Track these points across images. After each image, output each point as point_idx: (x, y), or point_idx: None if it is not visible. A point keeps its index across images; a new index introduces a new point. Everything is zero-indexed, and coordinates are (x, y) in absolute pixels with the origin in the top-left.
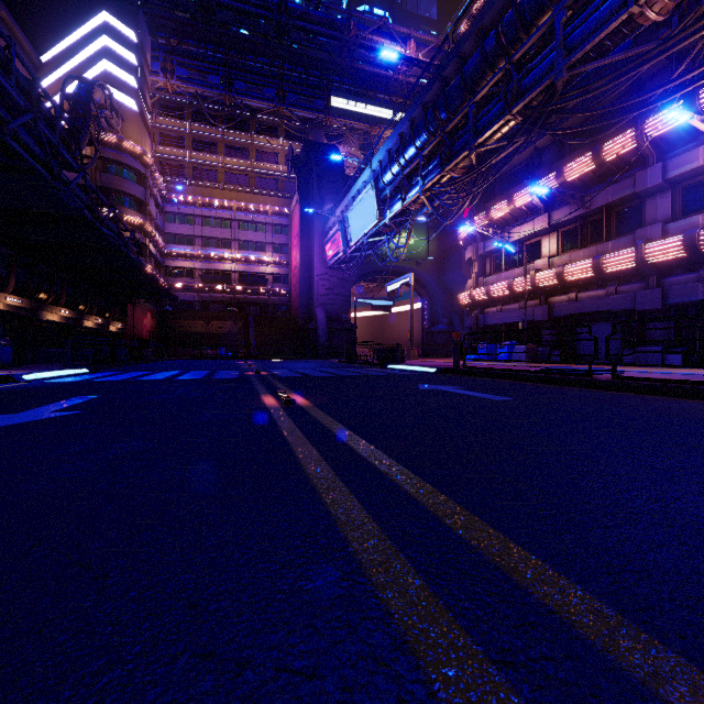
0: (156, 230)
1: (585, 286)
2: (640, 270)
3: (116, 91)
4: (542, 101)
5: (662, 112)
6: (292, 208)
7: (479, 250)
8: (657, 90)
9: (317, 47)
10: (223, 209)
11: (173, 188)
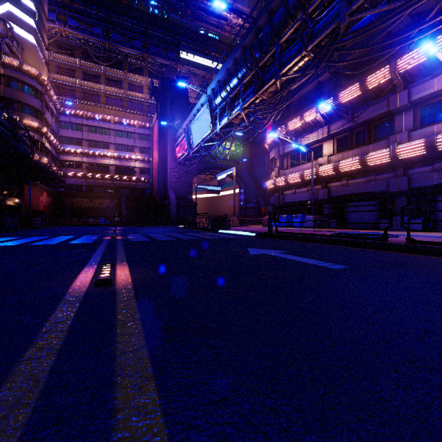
0: (52, 133)
1: (353, 176)
2: (393, 163)
3: (17, 28)
4: (329, 41)
5: (409, 53)
6: (153, 123)
7: (279, 151)
8: (415, 29)
9: (168, 6)
10: (104, 121)
11: (66, 104)
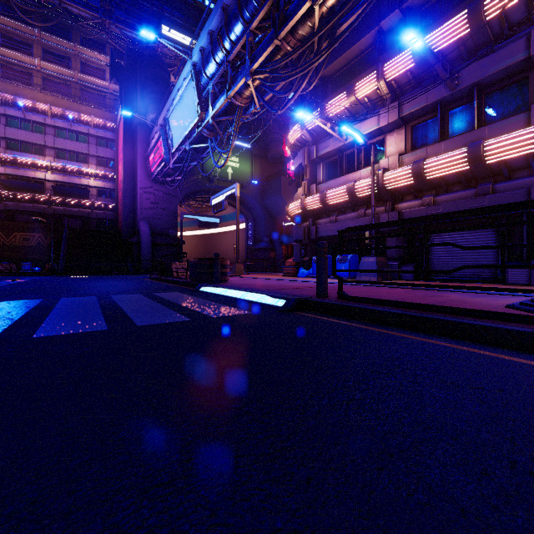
0: None
1: (445, 187)
2: None
3: None
4: None
5: None
6: (117, 122)
7: (310, 154)
8: None
9: None
10: (35, 112)
11: None
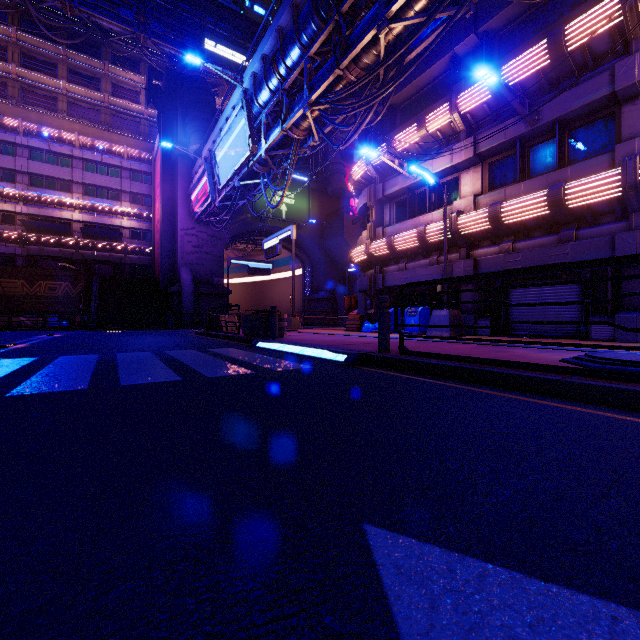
0: None
1: (525, 232)
2: (627, 200)
3: None
4: None
5: None
6: (154, 152)
7: (376, 193)
8: None
9: None
10: (61, 142)
11: None
